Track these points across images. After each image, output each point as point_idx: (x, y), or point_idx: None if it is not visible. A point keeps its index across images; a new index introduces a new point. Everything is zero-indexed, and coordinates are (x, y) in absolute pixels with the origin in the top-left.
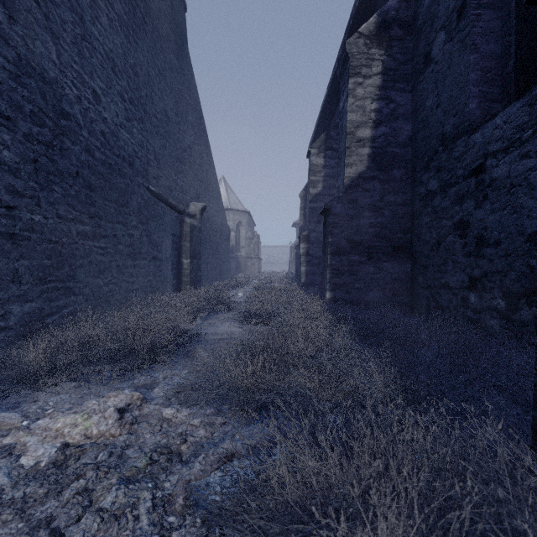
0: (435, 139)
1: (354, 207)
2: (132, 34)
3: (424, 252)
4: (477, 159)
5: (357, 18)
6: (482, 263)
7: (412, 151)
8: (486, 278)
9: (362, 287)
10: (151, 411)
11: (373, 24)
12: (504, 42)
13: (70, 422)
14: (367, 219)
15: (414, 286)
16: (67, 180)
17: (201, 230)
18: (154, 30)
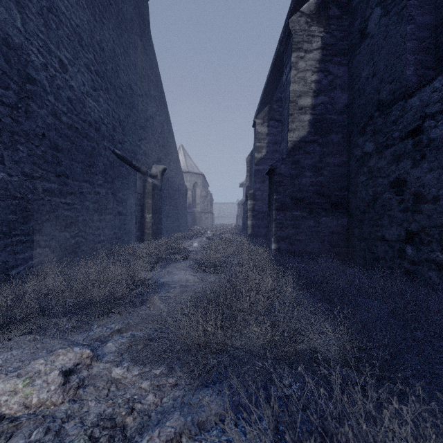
0: (371, 106)
1: (296, 168)
2: (99, 14)
3: (360, 208)
4: (414, 122)
5: (297, 3)
6: (420, 218)
7: (348, 118)
8: (423, 232)
9: (303, 239)
10: (100, 371)
11: (314, 4)
12: (439, 13)
13: (9, 389)
14: (308, 178)
15: (351, 238)
16: (33, 141)
17: (162, 189)
18: (119, 13)
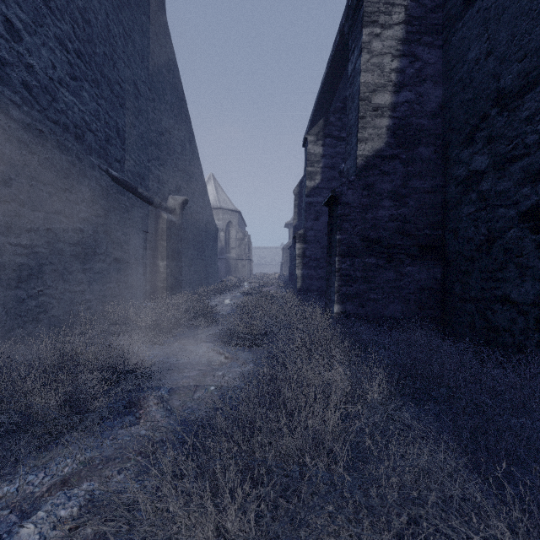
0: (484, 100)
1: (370, 195)
2: None
3: (464, 253)
4: None
5: None
6: None
7: (444, 123)
8: None
9: (379, 298)
10: None
11: None
12: None
13: None
14: (386, 210)
15: (448, 297)
16: None
17: (183, 228)
18: None
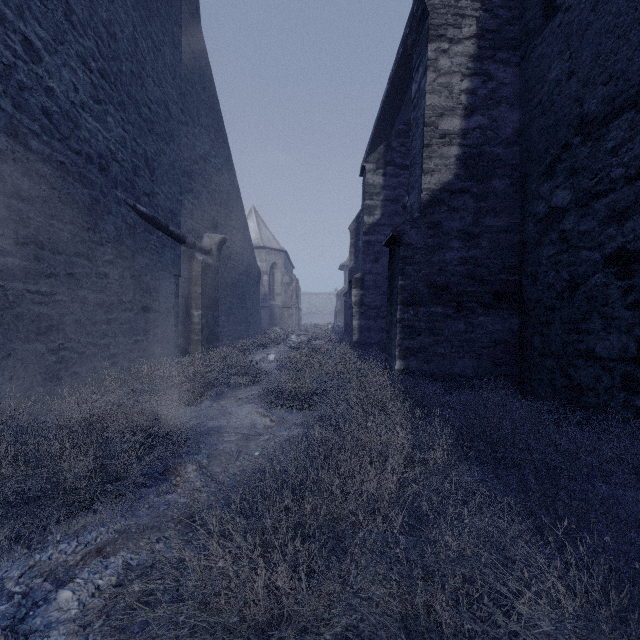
0: (566, 127)
1: (436, 234)
2: None
3: (544, 302)
4: None
5: None
6: None
7: (521, 152)
8: None
9: (447, 353)
10: None
11: None
12: None
13: None
14: (455, 252)
15: (526, 352)
16: None
17: (220, 271)
18: None
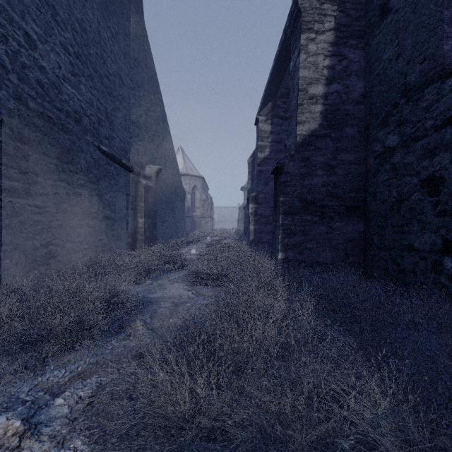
0: (395, 92)
1: (306, 166)
2: None
3: (380, 212)
4: None
5: None
6: None
7: (365, 108)
8: None
9: (314, 247)
10: None
11: None
12: None
13: None
14: (319, 178)
15: (369, 246)
16: None
17: (157, 191)
18: None
